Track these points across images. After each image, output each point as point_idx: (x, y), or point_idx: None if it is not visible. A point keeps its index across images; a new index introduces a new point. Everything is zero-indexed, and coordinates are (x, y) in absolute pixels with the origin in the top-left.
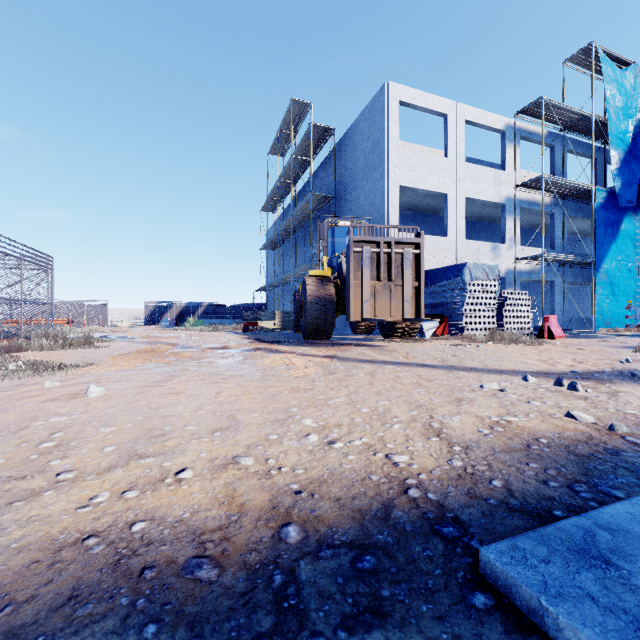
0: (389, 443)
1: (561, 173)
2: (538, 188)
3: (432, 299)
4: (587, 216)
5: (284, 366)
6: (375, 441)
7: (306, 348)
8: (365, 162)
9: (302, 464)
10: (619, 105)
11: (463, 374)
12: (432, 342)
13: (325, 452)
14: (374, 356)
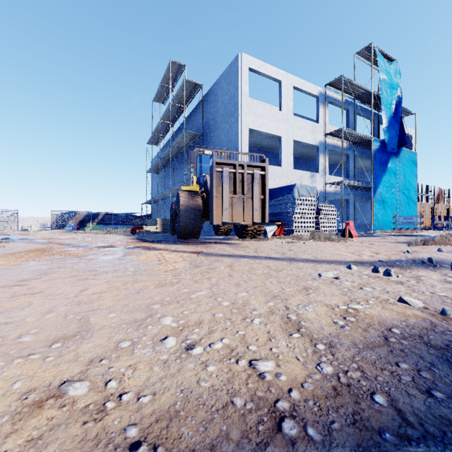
0: (251, 344)
1: (353, 128)
2: (339, 137)
3: (272, 210)
4: (368, 157)
5: (157, 261)
6: (237, 342)
7: (179, 246)
8: (224, 110)
9: (151, 385)
10: (387, 86)
11: (302, 264)
12: (272, 240)
13: (181, 362)
14: (232, 251)
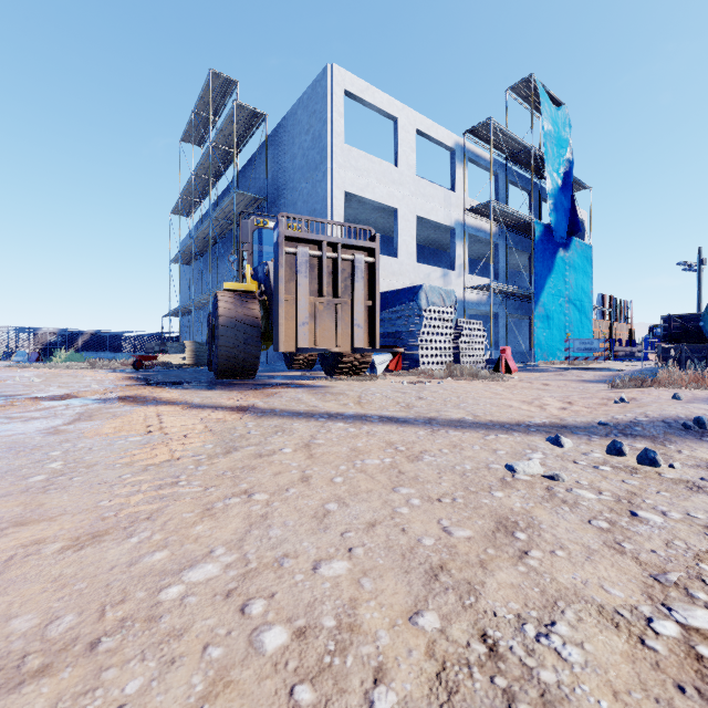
0: None
1: (505, 203)
2: (485, 215)
3: (383, 327)
4: (526, 249)
5: (140, 435)
6: None
7: (212, 393)
8: (304, 159)
9: None
10: (554, 142)
11: (457, 436)
12: (385, 379)
13: None
14: (314, 403)
